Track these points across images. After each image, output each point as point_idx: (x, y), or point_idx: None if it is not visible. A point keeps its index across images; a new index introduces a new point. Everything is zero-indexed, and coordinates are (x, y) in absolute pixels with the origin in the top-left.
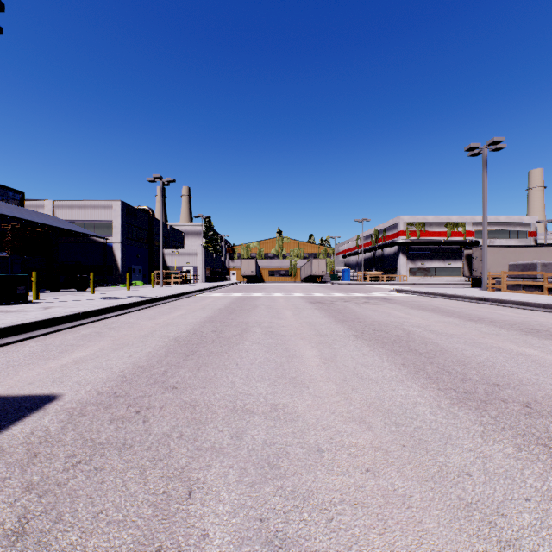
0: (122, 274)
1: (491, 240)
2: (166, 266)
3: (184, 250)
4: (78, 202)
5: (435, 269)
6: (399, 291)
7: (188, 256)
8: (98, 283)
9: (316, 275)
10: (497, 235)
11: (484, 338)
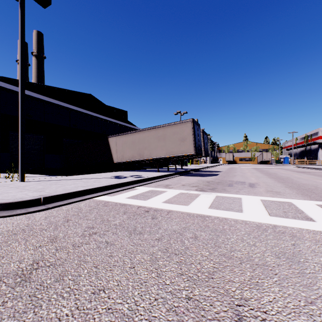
0: None
1: None
2: None
3: None
4: None
5: None
6: (296, 167)
7: None
8: None
9: (265, 160)
10: None
11: (280, 171)
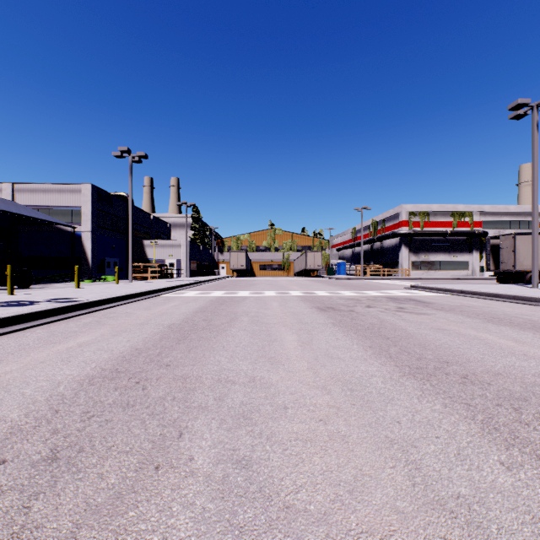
0: (93, 268)
1: (500, 231)
2: (147, 258)
3: (166, 241)
4: (42, 185)
5: (439, 262)
6: (421, 289)
7: (171, 248)
8: (63, 278)
9: (311, 269)
10: (506, 226)
11: None
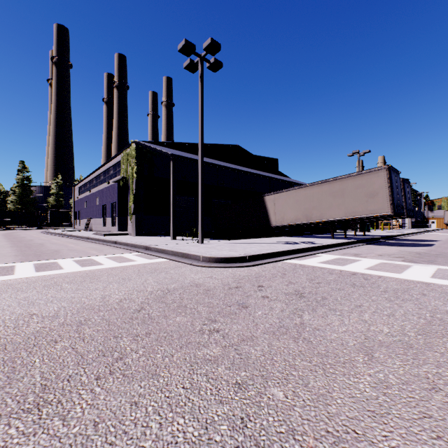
0: None
1: None
2: None
3: None
4: None
5: None
6: None
7: None
8: None
9: None
10: None
11: None
